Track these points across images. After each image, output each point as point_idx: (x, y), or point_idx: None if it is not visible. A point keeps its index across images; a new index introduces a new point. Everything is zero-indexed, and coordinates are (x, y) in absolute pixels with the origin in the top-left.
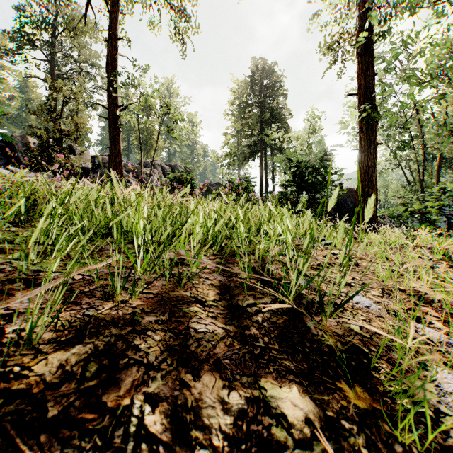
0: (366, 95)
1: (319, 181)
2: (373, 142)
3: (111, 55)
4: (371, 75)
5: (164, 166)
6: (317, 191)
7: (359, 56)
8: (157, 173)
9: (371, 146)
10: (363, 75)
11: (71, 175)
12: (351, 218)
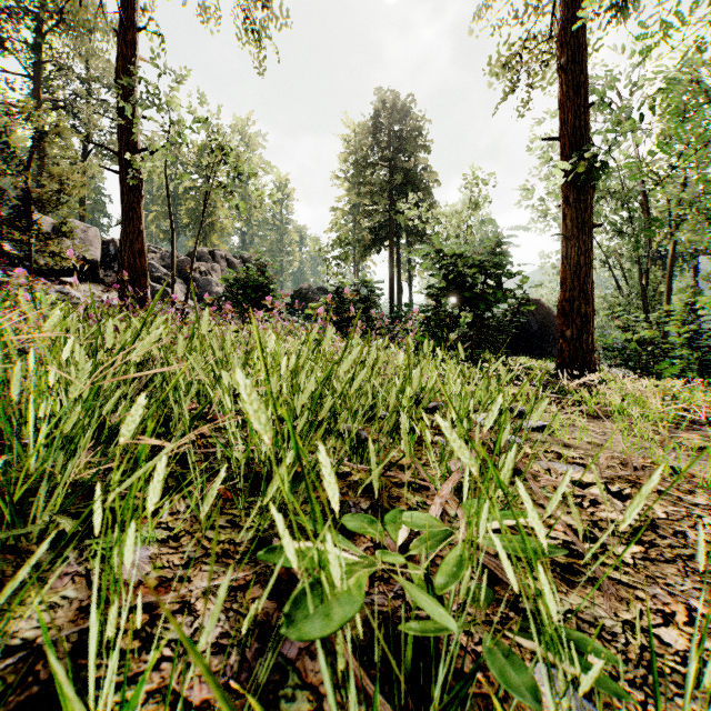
0: (575, 141)
1: (495, 290)
2: (587, 223)
3: (124, 58)
4: (585, 105)
5: (232, 260)
6: (490, 306)
7: (563, 71)
8: (219, 270)
9: (584, 230)
10: (570, 105)
11: (63, 272)
12: (536, 347)
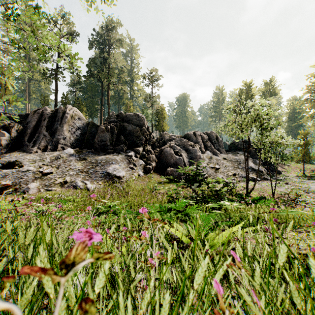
0: None
1: None
2: None
3: None
4: None
5: None
6: None
7: None
8: None
9: None
10: None
11: None
12: None
